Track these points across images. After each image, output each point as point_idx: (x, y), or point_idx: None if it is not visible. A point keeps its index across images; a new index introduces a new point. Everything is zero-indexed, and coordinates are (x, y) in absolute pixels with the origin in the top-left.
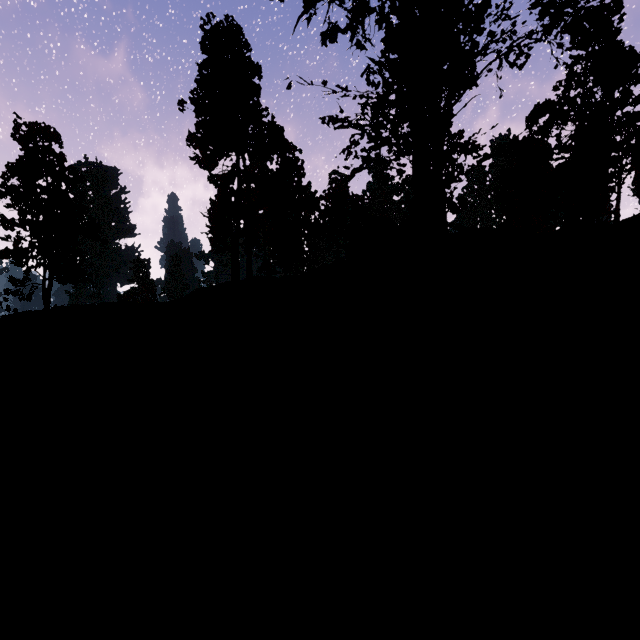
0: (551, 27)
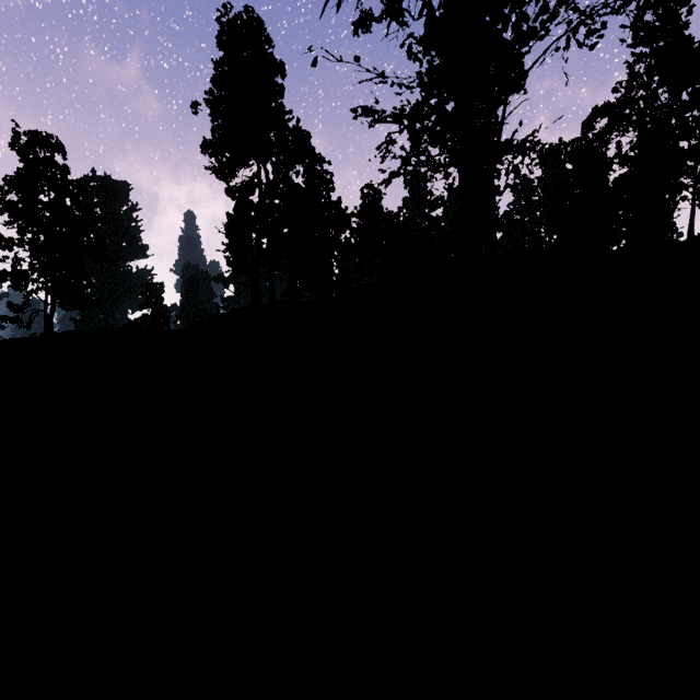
0: None
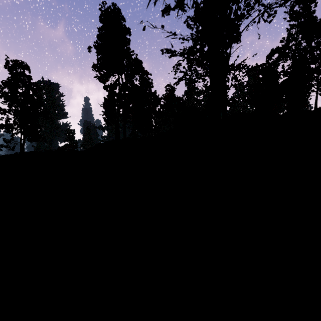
0: None
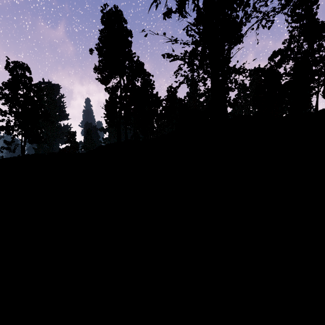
0: (285, 5)
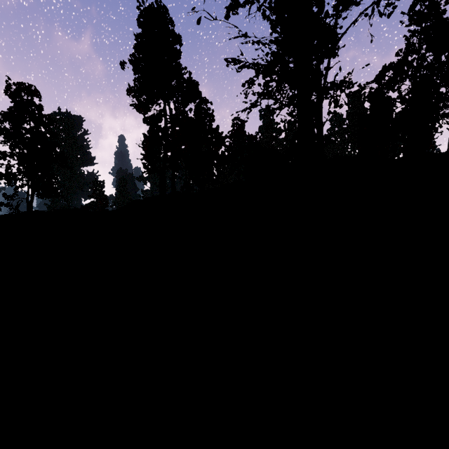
0: None
